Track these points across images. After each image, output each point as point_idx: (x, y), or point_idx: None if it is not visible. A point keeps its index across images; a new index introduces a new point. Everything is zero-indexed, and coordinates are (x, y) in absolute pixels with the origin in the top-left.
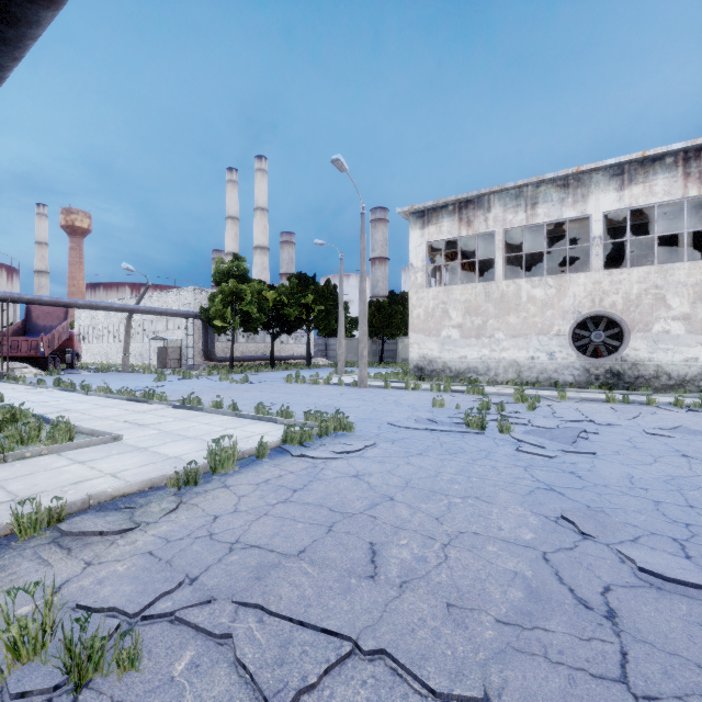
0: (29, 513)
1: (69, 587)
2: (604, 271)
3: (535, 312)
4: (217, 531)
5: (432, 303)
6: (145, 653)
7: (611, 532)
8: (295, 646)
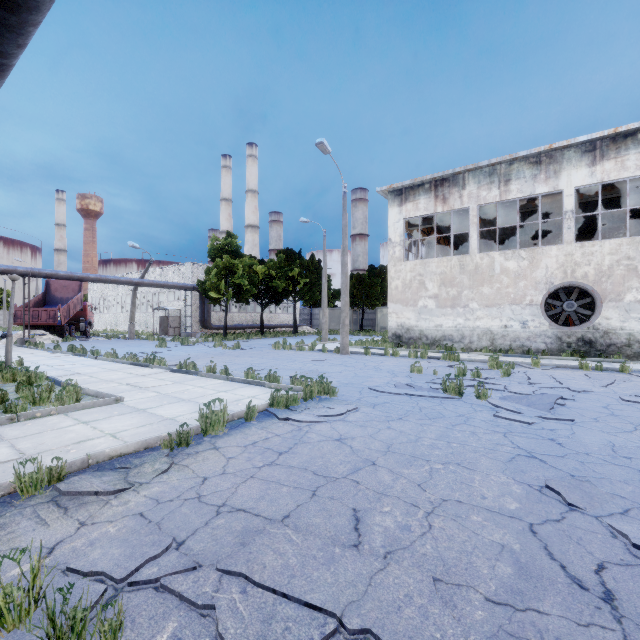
0: (30, 473)
1: (62, 548)
2: (576, 243)
3: (508, 283)
4: (205, 493)
5: (409, 275)
6: (128, 622)
7: (599, 503)
8: (278, 622)
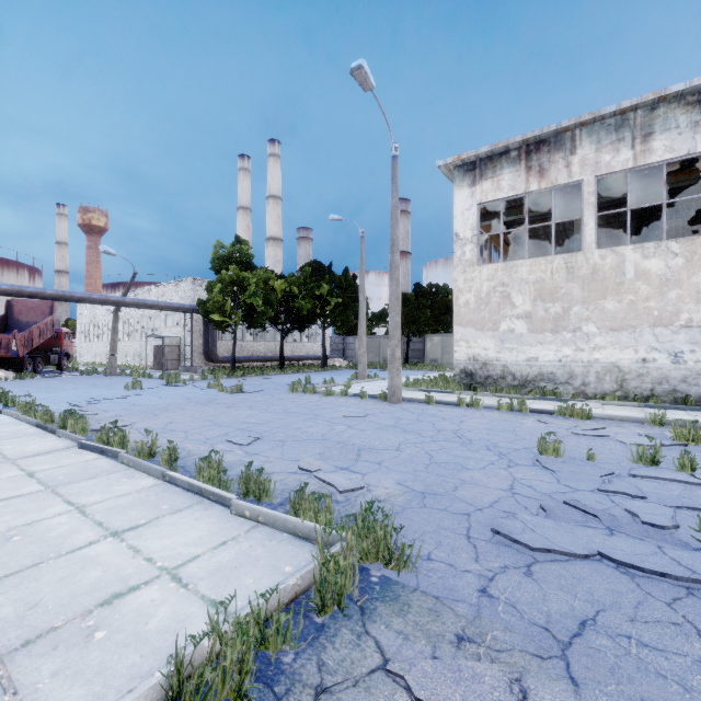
0: None
1: None
2: None
3: (649, 293)
4: None
5: (487, 285)
6: None
7: None
8: None
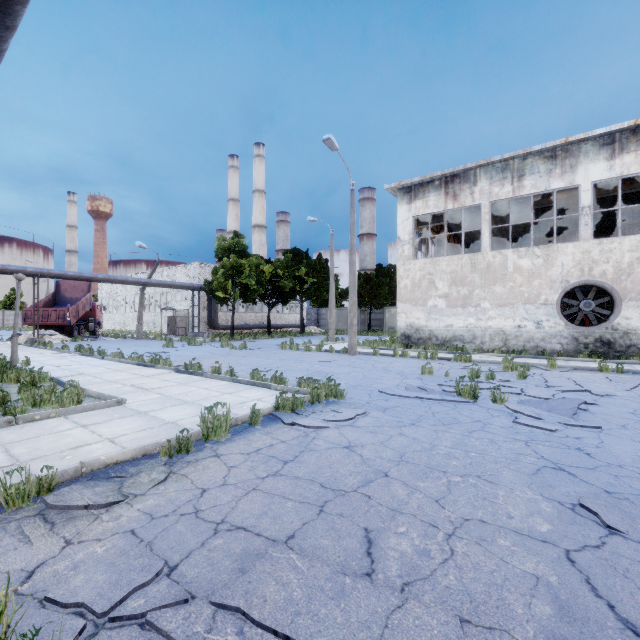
0: (17, 484)
1: (43, 571)
2: (594, 240)
3: (522, 281)
4: (204, 508)
5: (419, 274)
6: None
7: None
8: None
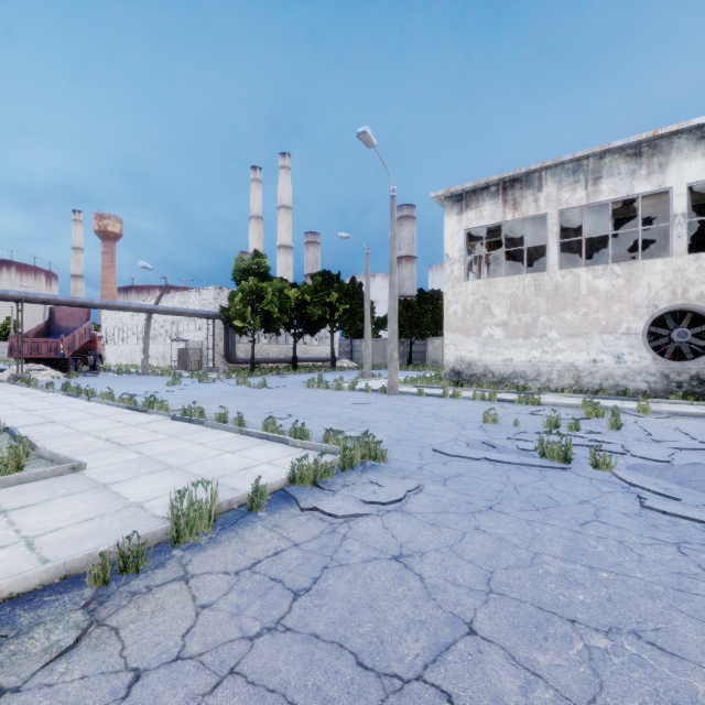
0: None
1: None
2: (689, 255)
3: (598, 306)
4: None
5: (471, 298)
6: None
7: None
8: None
